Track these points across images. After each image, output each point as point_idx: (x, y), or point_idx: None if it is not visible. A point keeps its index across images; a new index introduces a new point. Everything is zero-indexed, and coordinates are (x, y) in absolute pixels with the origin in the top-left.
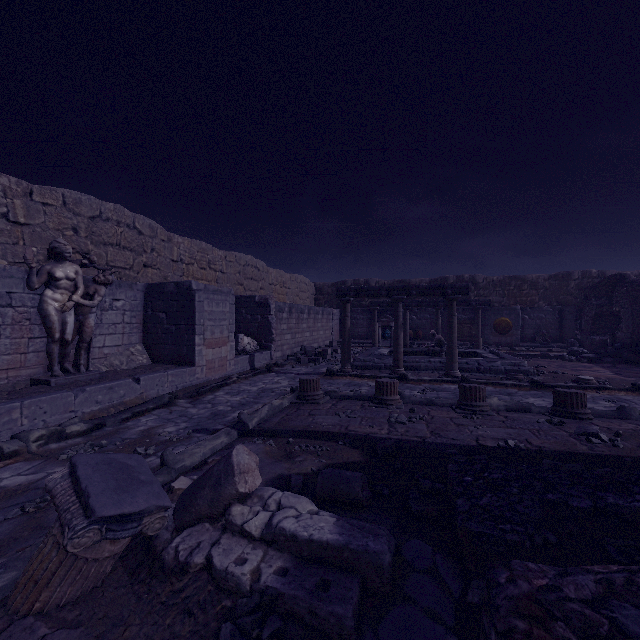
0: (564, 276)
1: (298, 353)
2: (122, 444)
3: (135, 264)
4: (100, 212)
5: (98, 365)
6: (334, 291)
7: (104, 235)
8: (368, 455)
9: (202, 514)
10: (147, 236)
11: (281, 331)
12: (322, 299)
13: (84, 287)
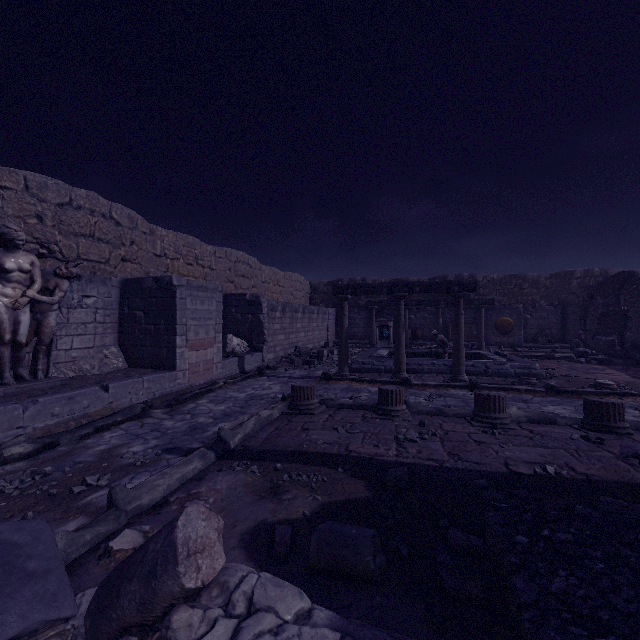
0: (566, 275)
1: (292, 355)
2: (72, 470)
3: (111, 258)
4: (70, 199)
5: (64, 370)
6: (330, 290)
7: (75, 225)
8: (375, 488)
9: (128, 622)
10: (126, 227)
11: (274, 331)
12: (317, 298)
13: (43, 281)
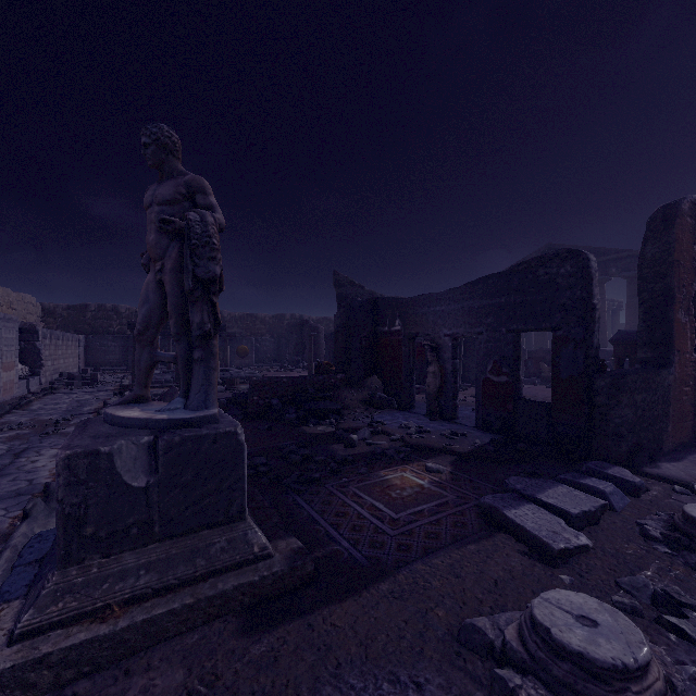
0: (281, 317)
1: (63, 379)
2: (33, 423)
3: None
4: None
5: None
6: (71, 315)
7: None
8: None
9: None
10: None
11: (45, 357)
12: (53, 323)
13: None
